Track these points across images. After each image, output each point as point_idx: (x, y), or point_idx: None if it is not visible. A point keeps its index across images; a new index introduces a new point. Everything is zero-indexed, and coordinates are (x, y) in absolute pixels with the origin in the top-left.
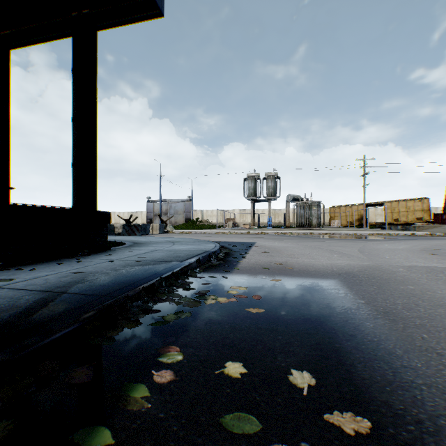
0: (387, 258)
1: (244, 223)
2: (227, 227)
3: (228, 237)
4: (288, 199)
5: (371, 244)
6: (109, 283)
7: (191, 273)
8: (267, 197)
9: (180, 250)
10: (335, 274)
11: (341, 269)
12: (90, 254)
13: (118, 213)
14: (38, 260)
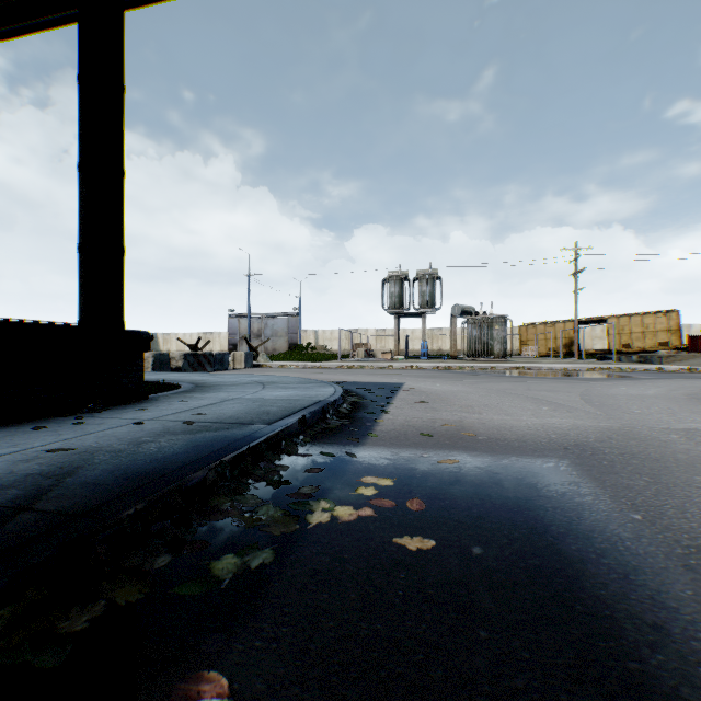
0: (637, 413)
1: (383, 351)
2: (356, 357)
3: (358, 374)
4: (455, 312)
5: (597, 386)
6: (107, 479)
7: (287, 446)
8: (421, 309)
9: (273, 399)
10: (557, 447)
11: (564, 436)
12: (108, 408)
13: (183, 335)
14: (1, 422)
